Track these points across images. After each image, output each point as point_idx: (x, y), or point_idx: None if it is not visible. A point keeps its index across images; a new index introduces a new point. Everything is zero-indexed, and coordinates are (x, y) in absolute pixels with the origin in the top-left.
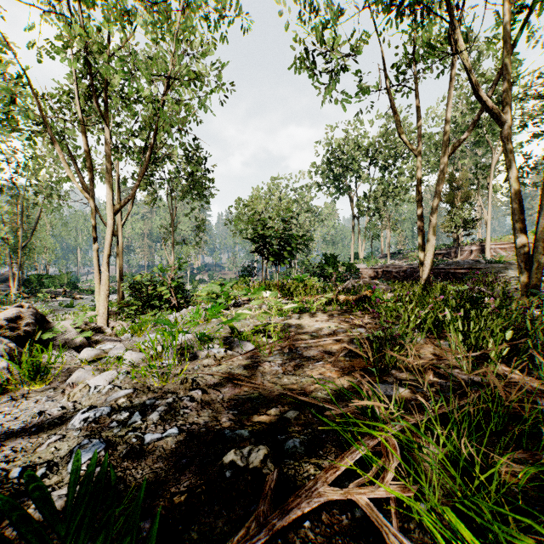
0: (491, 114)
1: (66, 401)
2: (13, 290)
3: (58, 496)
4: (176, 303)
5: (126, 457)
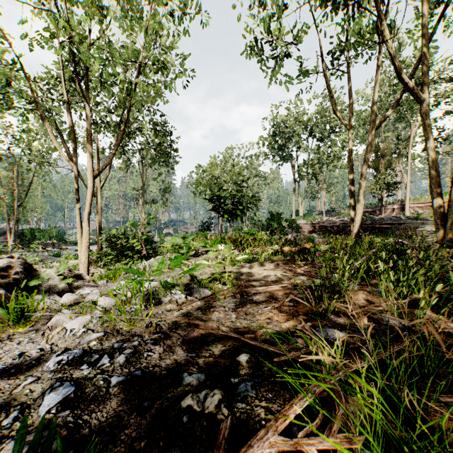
0: (412, 93)
1: (45, 343)
2: (10, 242)
3: (26, 442)
4: (146, 253)
5: (93, 400)
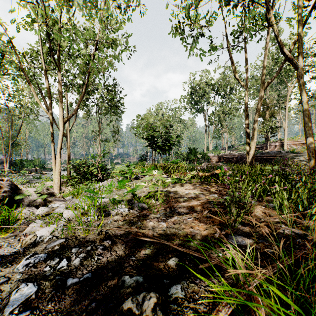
0: (291, 62)
1: (20, 247)
2: (6, 168)
3: None
4: (101, 177)
5: (50, 300)
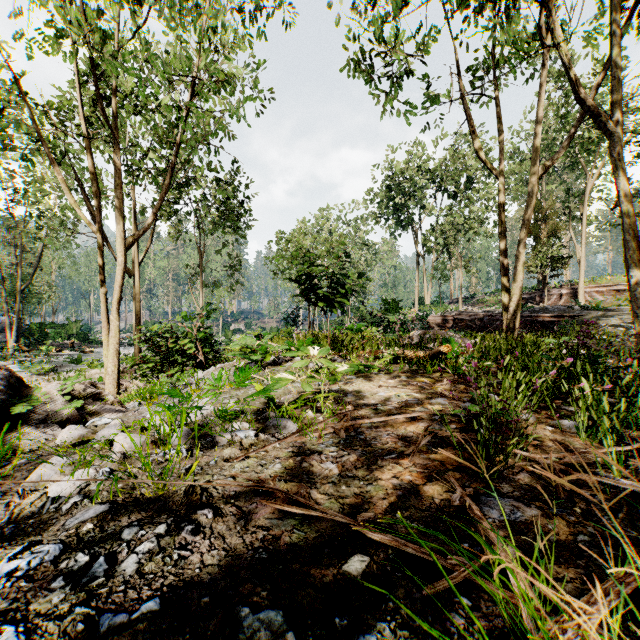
0: (598, 121)
1: (6, 524)
2: (10, 342)
3: None
4: (203, 359)
5: None
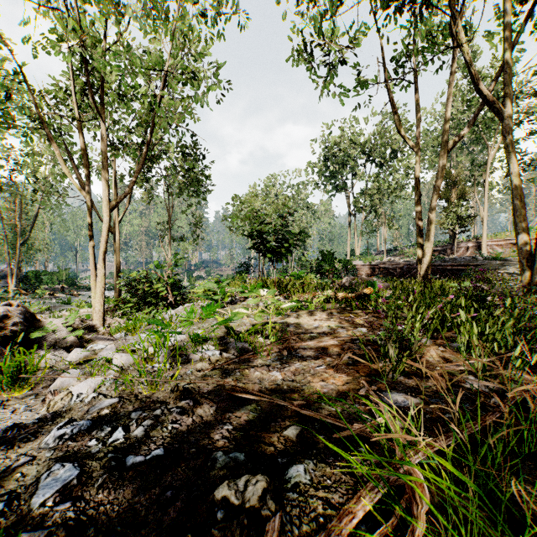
0: (492, 108)
1: (45, 411)
2: (11, 286)
3: None
4: (172, 300)
5: (101, 488)
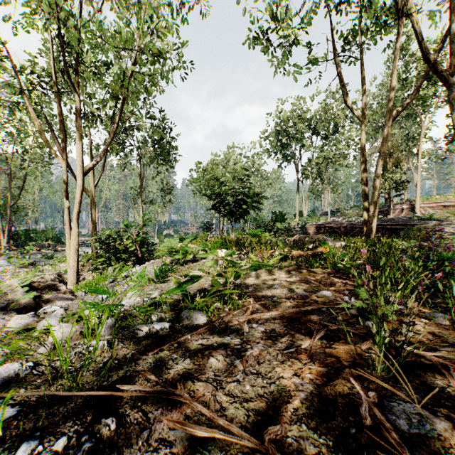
0: (438, 76)
1: None
2: (3, 243)
3: None
4: (140, 256)
5: None
